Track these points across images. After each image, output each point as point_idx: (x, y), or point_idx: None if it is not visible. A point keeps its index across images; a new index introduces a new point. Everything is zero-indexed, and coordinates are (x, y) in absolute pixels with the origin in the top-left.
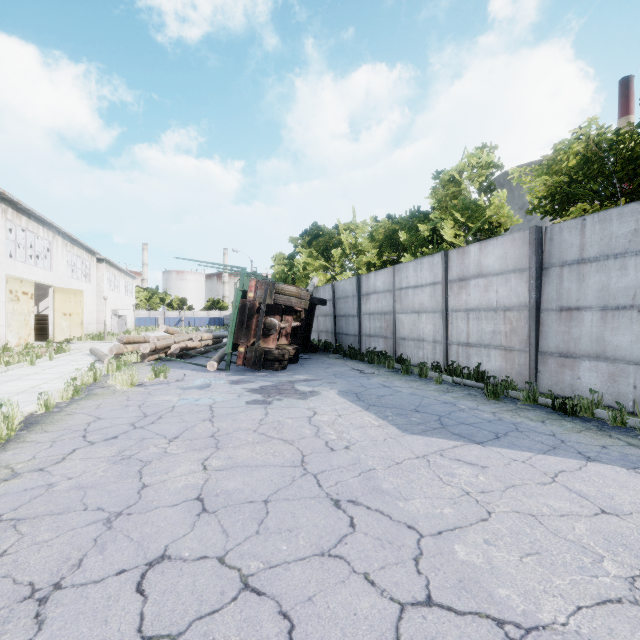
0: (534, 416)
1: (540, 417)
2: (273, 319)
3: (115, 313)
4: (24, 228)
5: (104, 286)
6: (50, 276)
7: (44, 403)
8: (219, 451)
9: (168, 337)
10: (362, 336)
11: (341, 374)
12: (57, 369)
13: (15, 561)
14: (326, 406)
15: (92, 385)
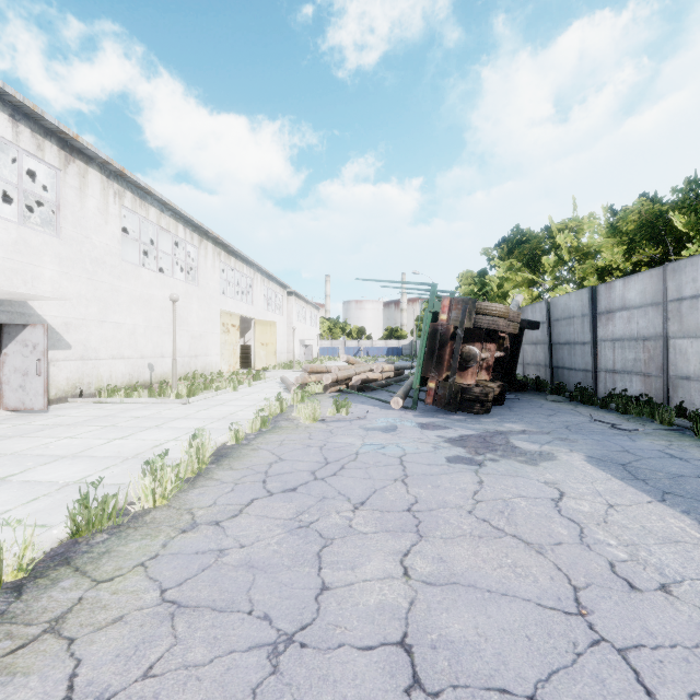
0: None
1: None
2: (472, 347)
3: (302, 343)
4: (233, 268)
5: (293, 318)
6: (252, 310)
7: (234, 434)
8: (422, 542)
9: (349, 367)
10: (599, 372)
11: (578, 427)
12: (253, 396)
13: (155, 697)
14: (576, 482)
15: (278, 416)
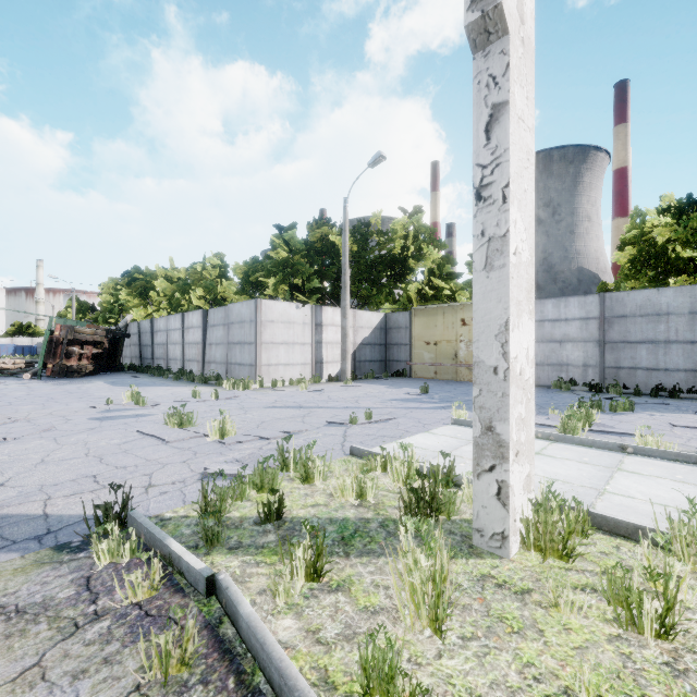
0: (179, 383)
1: (180, 383)
2: (74, 348)
3: None
4: None
5: None
6: None
7: None
8: (34, 391)
9: None
10: (155, 359)
11: (119, 378)
12: None
13: None
14: (92, 385)
15: None
